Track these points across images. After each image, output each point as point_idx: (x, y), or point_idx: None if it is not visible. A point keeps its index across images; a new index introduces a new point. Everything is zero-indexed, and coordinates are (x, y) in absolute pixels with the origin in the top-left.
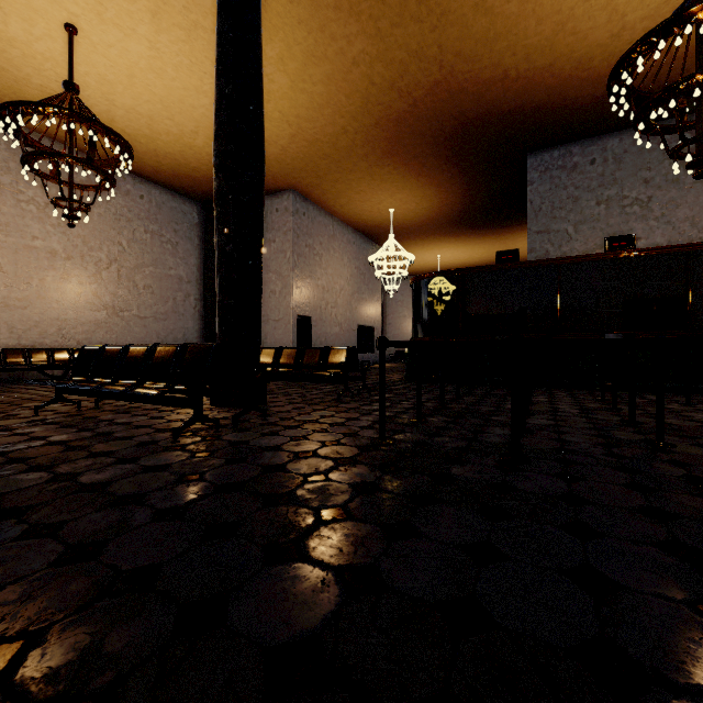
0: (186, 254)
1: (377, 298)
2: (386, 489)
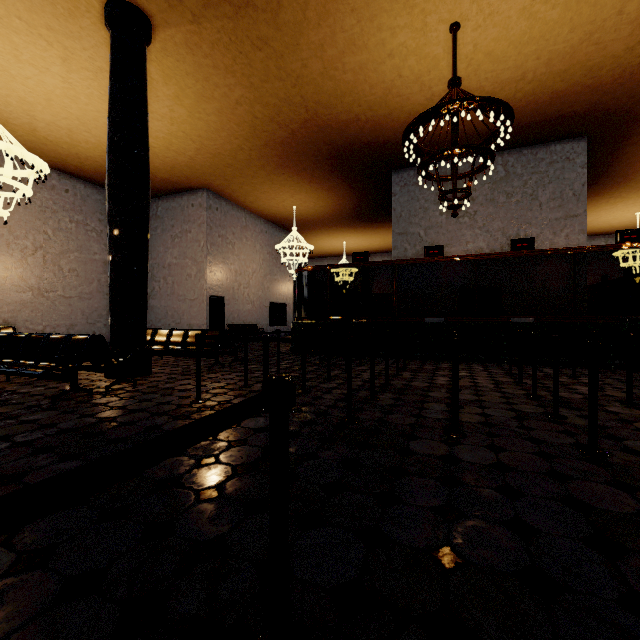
0: None
1: (289, 278)
2: (163, 428)
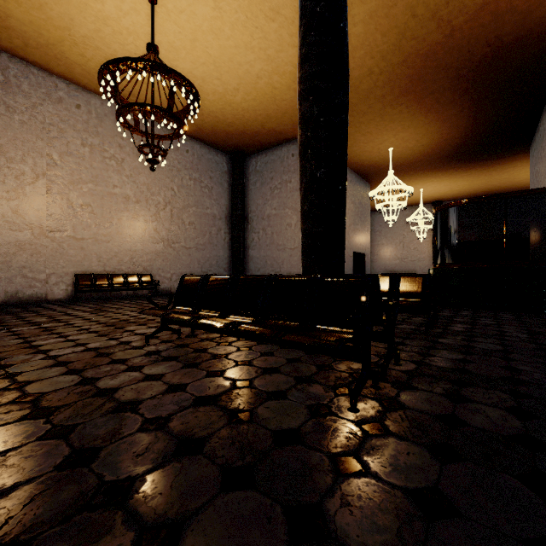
0: (218, 196)
1: (367, 228)
2: None
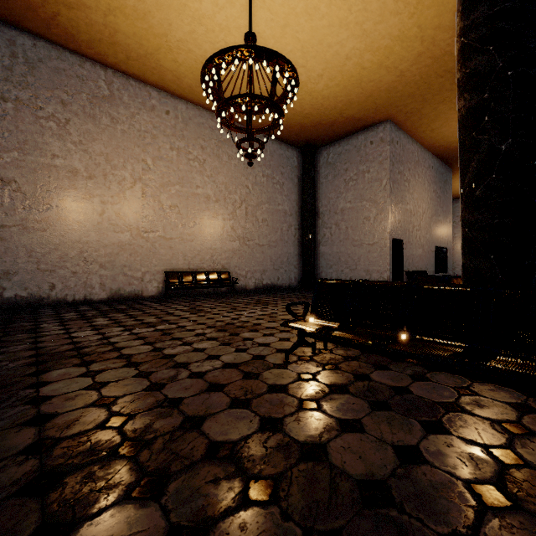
0: (288, 192)
1: (449, 219)
2: None
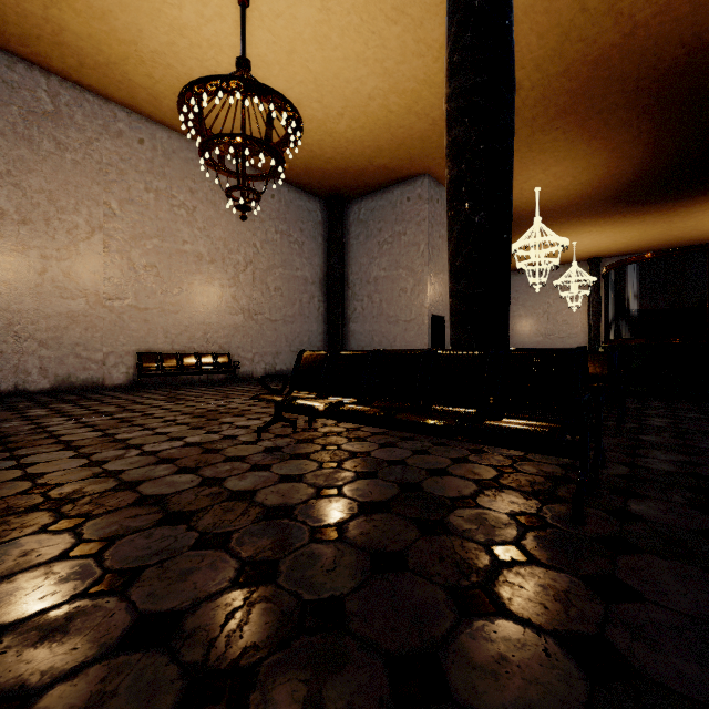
0: (310, 254)
1: None
2: None
